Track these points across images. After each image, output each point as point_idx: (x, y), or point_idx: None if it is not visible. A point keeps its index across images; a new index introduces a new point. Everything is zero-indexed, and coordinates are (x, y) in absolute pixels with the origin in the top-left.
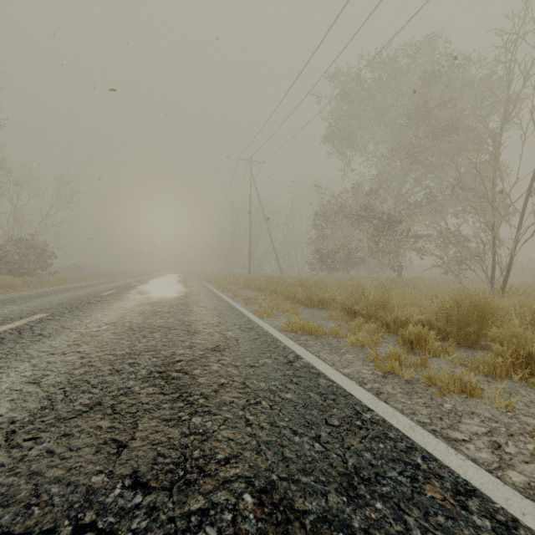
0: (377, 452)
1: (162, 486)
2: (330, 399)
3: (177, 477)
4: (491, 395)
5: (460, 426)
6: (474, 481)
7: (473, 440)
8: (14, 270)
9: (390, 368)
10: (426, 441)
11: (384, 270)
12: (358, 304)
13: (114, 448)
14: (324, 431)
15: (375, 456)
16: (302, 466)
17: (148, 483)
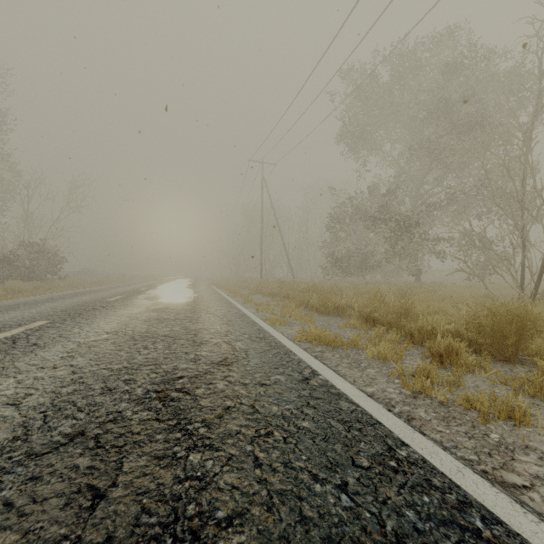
0: (422, 509)
1: None
2: (355, 430)
3: None
4: (543, 423)
5: (515, 465)
6: None
7: (536, 487)
8: (24, 274)
9: (420, 386)
10: (482, 492)
11: (401, 275)
12: (377, 312)
13: (88, 499)
14: (352, 476)
15: (420, 516)
16: (326, 531)
17: None
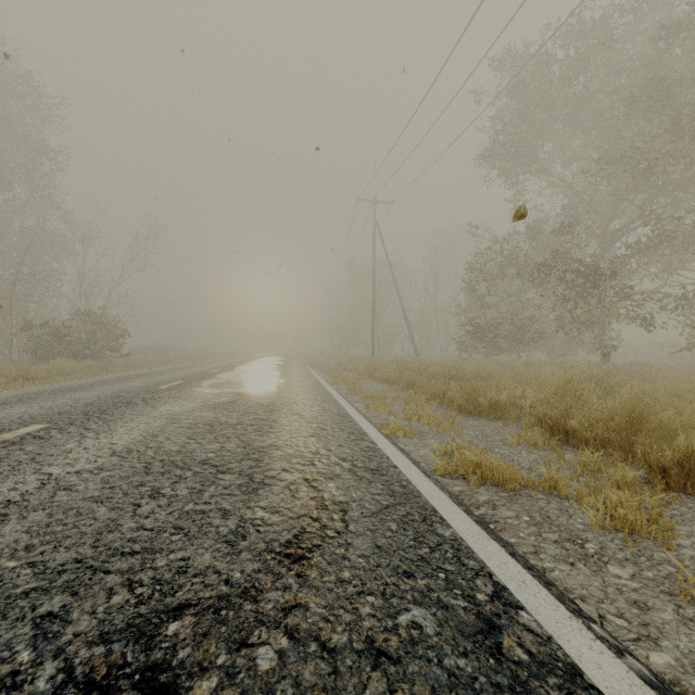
0: None
1: None
2: None
3: None
4: None
5: None
6: None
7: None
8: (78, 351)
9: None
10: None
11: (574, 352)
12: (571, 417)
13: None
14: None
15: None
16: None
17: None
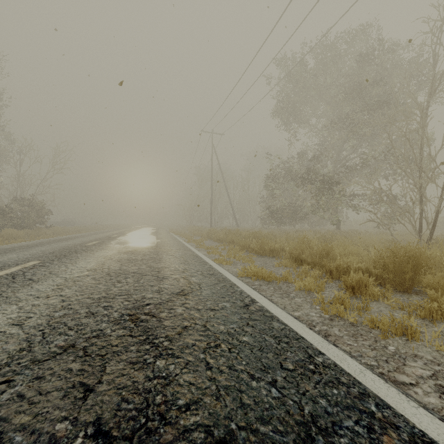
0: (331, 399)
1: (123, 435)
2: (284, 343)
3: (139, 425)
4: (430, 338)
5: (405, 369)
6: (430, 431)
7: (420, 384)
8: (17, 224)
9: (336, 311)
10: (378, 387)
11: (325, 224)
12: (304, 253)
13: (81, 392)
14: (280, 376)
15: (330, 403)
16: (260, 413)
17: (110, 432)
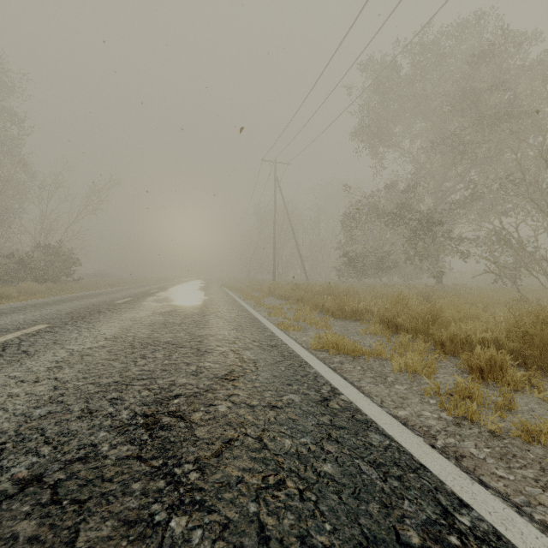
0: None
1: None
2: (394, 478)
3: None
4: None
5: None
6: None
7: None
8: (39, 276)
9: (464, 410)
10: None
11: (420, 277)
12: (400, 317)
13: None
14: None
15: None
16: None
17: None
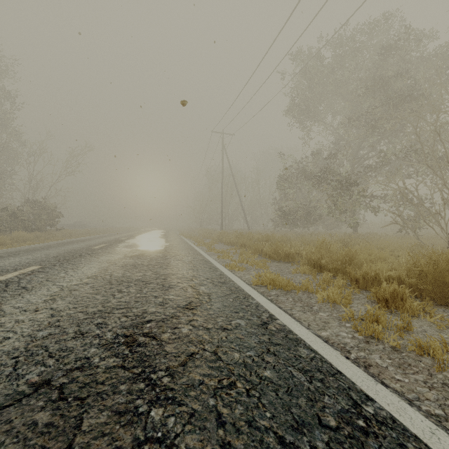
0: None
1: None
2: (317, 380)
3: None
4: None
5: None
6: None
7: None
8: (28, 226)
9: (372, 331)
10: None
11: (340, 227)
12: (323, 259)
13: None
14: (320, 439)
15: None
16: None
17: None
